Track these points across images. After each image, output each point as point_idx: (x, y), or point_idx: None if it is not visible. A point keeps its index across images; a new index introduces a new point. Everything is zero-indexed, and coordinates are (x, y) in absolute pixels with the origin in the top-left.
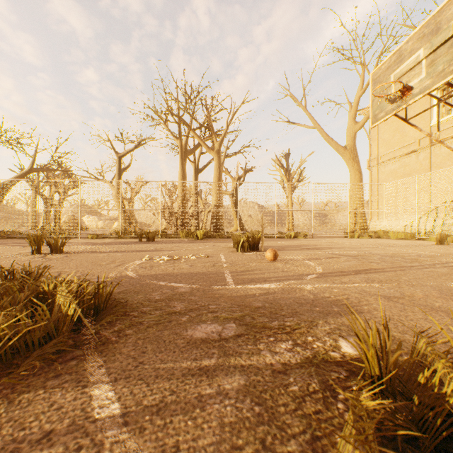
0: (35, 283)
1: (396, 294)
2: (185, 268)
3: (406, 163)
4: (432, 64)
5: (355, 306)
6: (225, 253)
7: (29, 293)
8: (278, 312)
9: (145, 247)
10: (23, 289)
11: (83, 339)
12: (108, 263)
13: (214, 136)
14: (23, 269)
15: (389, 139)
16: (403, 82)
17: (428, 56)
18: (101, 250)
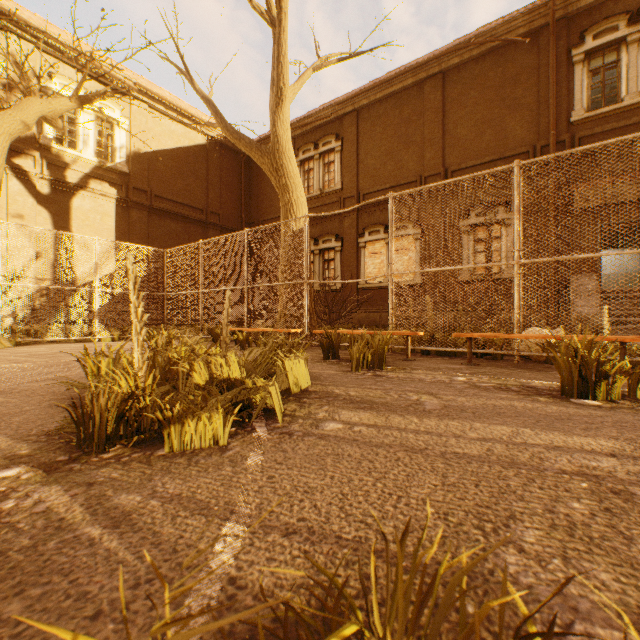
0: None
1: None
2: None
3: None
4: None
5: None
6: None
7: None
8: None
9: None
10: None
11: None
12: None
13: None
14: None
15: None
16: None
17: None
18: None
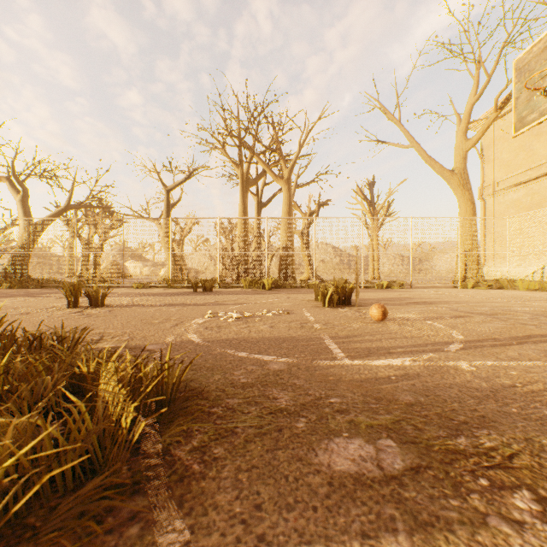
0: (69, 357)
1: None
2: (265, 330)
3: (535, 190)
4: None
5: None
6: (308, 308)
7: (60, 375)
8: (451, 415)
9: (203, 299)
10: (51, 366)
11: (144, 466)
12: (162, 321)
13: (282, 162)
14: (53, 333)
15: (510, 160)
16: None
17: None
18: (150, 303)
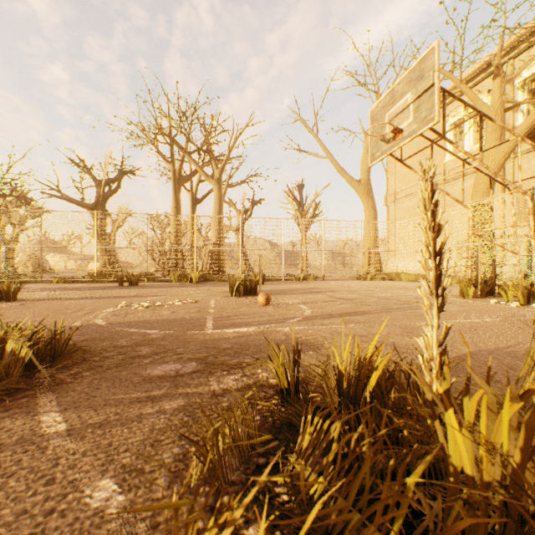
0: None
1: (363, 333)
2: (166, 315)
3: None
4: (417, 110)
5: (318, 344)
6: (218, 298)
7: None
8: (243, 352)
9: (125, 292)
10: None
11: (36, 382)
12: (75, 311)
13: (213, 163)
14: None
15: (406, 174)
16: (396, 123)
17: (415, 101)
18: (68, 296)
